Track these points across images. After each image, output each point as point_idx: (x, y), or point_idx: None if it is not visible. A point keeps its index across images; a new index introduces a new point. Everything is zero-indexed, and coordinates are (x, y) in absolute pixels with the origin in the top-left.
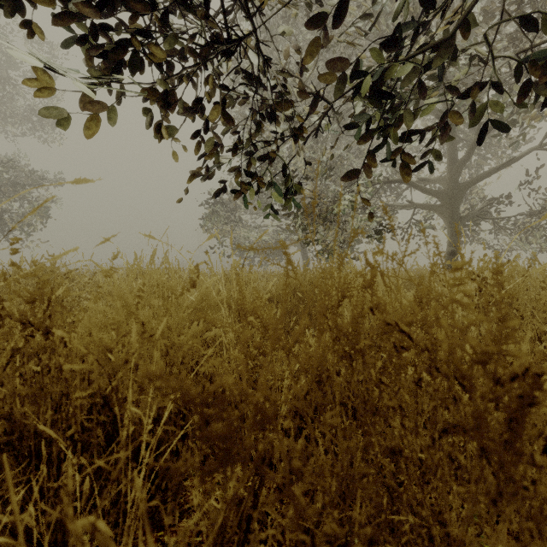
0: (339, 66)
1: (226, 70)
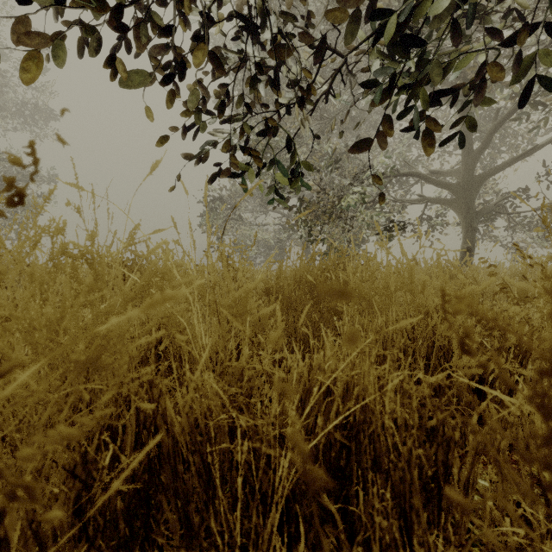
0: (355, 3)
1: (215, 14)
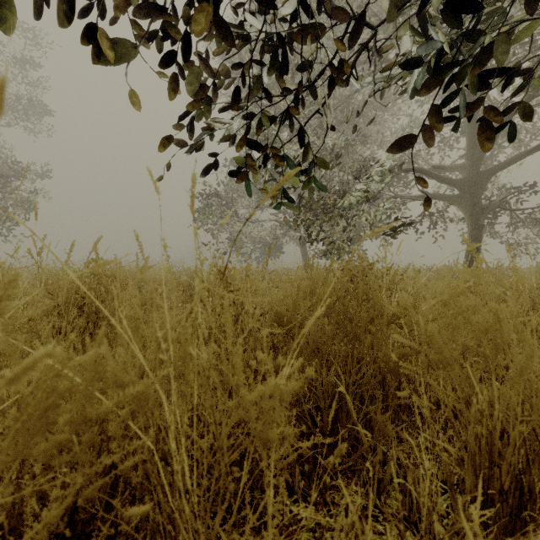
0: None
1: None
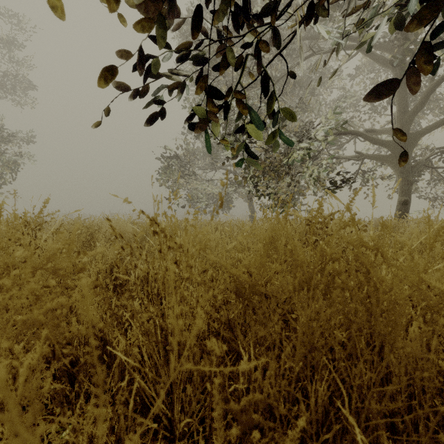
0: None
1: None
